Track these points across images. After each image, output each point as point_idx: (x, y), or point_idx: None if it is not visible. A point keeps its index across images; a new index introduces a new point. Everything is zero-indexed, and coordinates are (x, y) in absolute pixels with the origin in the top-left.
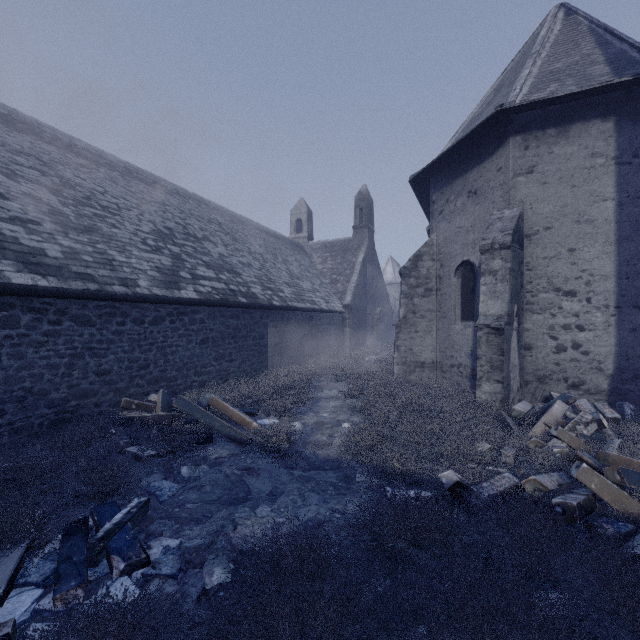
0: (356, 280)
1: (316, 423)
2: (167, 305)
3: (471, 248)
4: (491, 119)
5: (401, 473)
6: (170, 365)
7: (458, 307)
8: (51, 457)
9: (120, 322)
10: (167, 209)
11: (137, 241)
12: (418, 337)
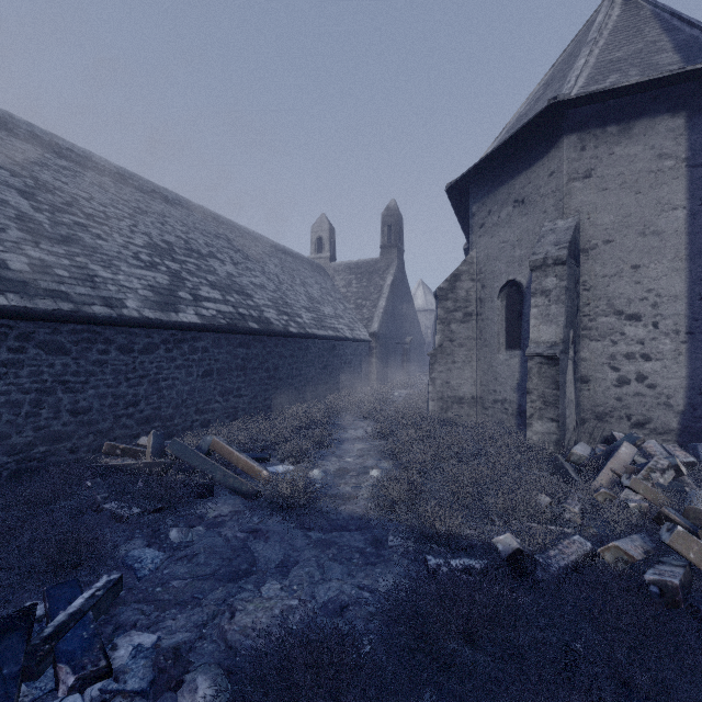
0: (384, 305)
1: (339, 470)
2: (162, 330)
3: (518, 266)
4: (542, 115)
5: (444, 535)
6: (165, 402)
7: (502, 334)
8: (4, 519)
9: (102, 350)
10: (167, 221)
11: (127, 255)
12: (456, 368)
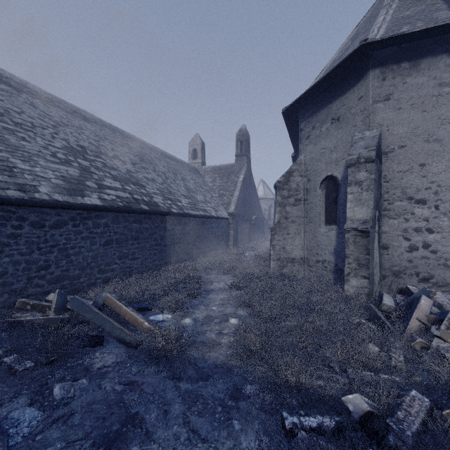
0: (238, 194)
1: (206, 318)
2: (70, 210)
3: (334, 165)
4: (355, 54)
5: (295, 387)
6: (73, 265)
7: (322, 214)
8: None
9: (16, 226)
10: (83, 132)
11: (46, 153)
12: (289, 238)
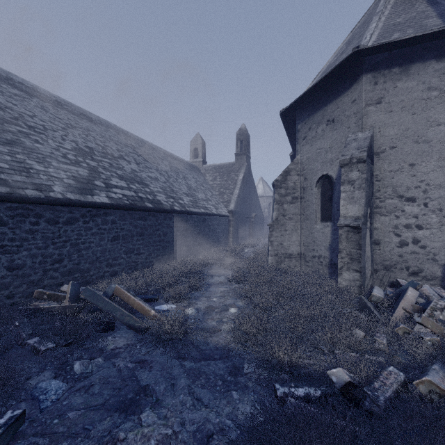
0: (238, 192)
1: (207, 308)
2: (81, 208)
3: (329, 165)
4: (348, 60)
5: (287, 365)
6: (83, 259)
7: (318, 211)
8: None
9: (34, 222)
10: (90, 134)
11: (58, 155)
12: (287, 234)
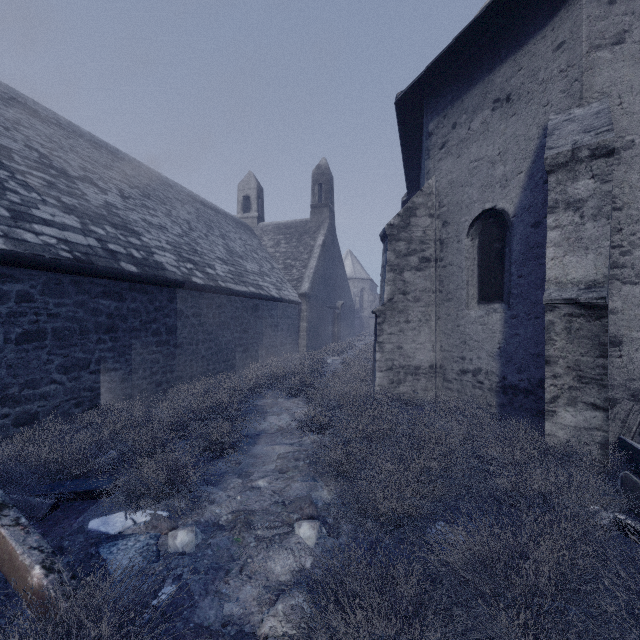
0: (315, 265)
1: (237, 518)
2: None
3: (500, 188)
4: None
5: None
6: None
7: (473, 283)
8: None
9: None
10: (18, 129)
11: None
12: (410, 329)
